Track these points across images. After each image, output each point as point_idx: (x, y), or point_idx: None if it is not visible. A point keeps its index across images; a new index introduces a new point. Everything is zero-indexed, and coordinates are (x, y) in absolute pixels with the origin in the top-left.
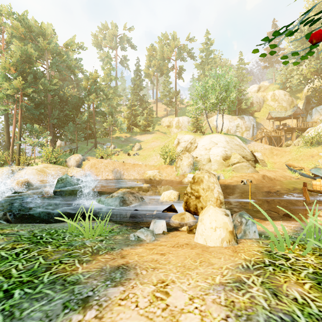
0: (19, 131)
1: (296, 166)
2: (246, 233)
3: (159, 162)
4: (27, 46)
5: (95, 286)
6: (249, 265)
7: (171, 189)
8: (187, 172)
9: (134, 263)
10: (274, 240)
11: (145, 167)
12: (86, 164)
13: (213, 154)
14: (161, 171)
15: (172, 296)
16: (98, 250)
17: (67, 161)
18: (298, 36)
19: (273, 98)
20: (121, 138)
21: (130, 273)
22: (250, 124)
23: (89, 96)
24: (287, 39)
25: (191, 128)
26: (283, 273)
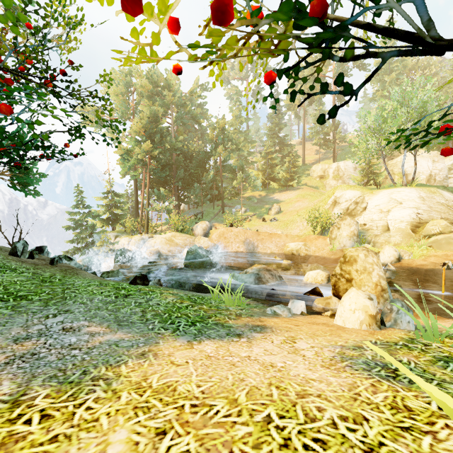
0: (147, 196)
1: None
2: (397, 322)
3: (306, 231)
4: (154, 103)
5: (243, 330)
6: (378, 342)
7: (321, 269)
8: (348, 247)
9: (270, 326)
10: (421, 328)
11: (286, 237)
12: (214, 233)
13: (393, 220)
14: (308, 243)
15: (298, 343)
16: (241, 314)
17: (194, 230)
18: None
19: None
20: (254, 199)
21: (267, 330)
22: None
23: (216, 149)
24: None
25: (359, 178)
26: (408, 350)
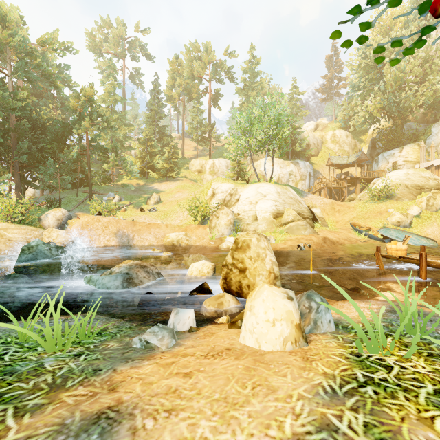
0: None
1: (362, 225)
2: (318, 324)
3: (187, 221)
4: None
5: None
6: (335, 387)
7: (203, 259)
8: (226, 235)
9: (132, 402)
10: (363, 336)
11: (166, 228)
12: (74, 224)
13: (260, 210)
14: (189, 233)
15: None
16: (67, 377)
17: (42, 220)
18: (362, 64)
19: (334, 139)
20: (130, 186)
21: (120, 431)
22: (306, 172)
23: (81, 122)
24: (350, 66)
25: (231, 175)
26: (393, 400)
